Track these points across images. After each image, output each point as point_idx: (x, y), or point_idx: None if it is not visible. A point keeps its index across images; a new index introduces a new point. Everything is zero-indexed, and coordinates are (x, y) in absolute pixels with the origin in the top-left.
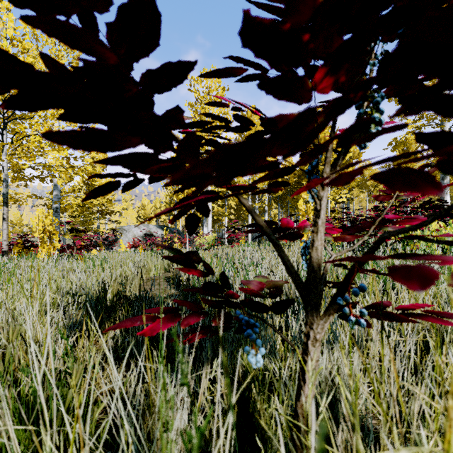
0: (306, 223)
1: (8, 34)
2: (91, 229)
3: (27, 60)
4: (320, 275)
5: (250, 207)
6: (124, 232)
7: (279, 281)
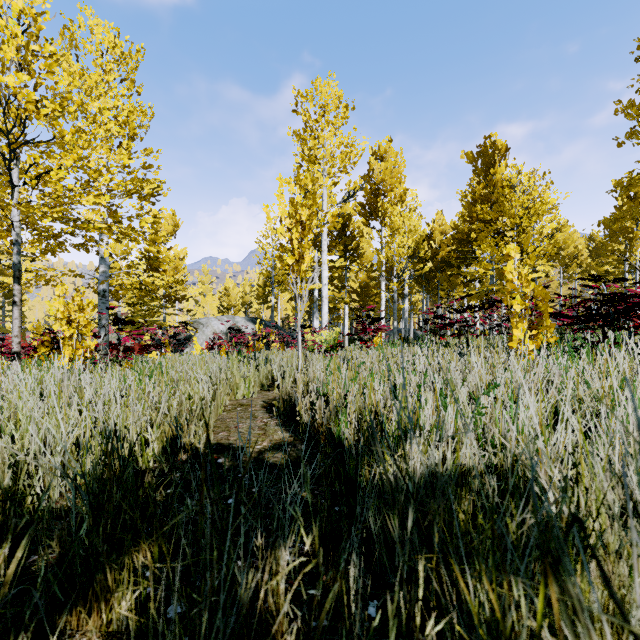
0: None
1: (15, 6)
2: (154, 322)
3: (45, 50)
4: None
5: None
6: (200, 327)
7: None
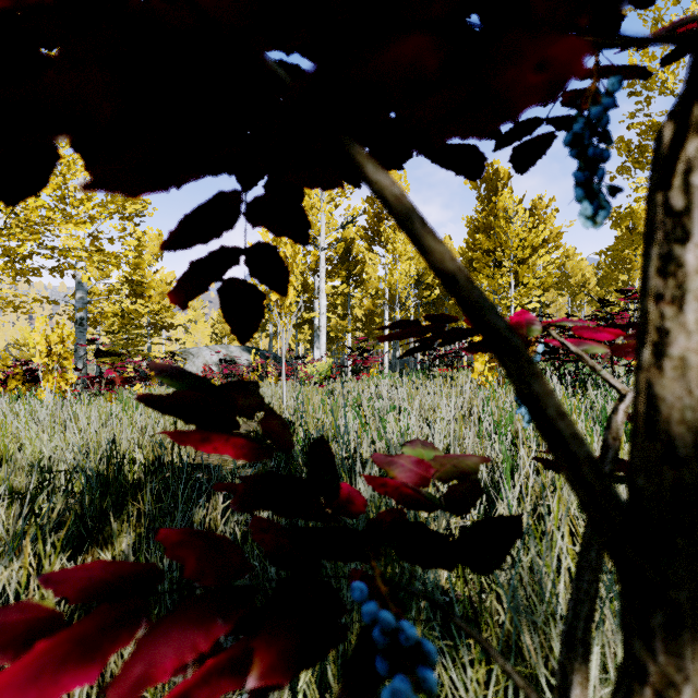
0: (529, 315)
1: None
2: (138, 353)
3: None
4: (697, 476)
5: (406, 202)
6: (190, 357)
7: (467, 457)
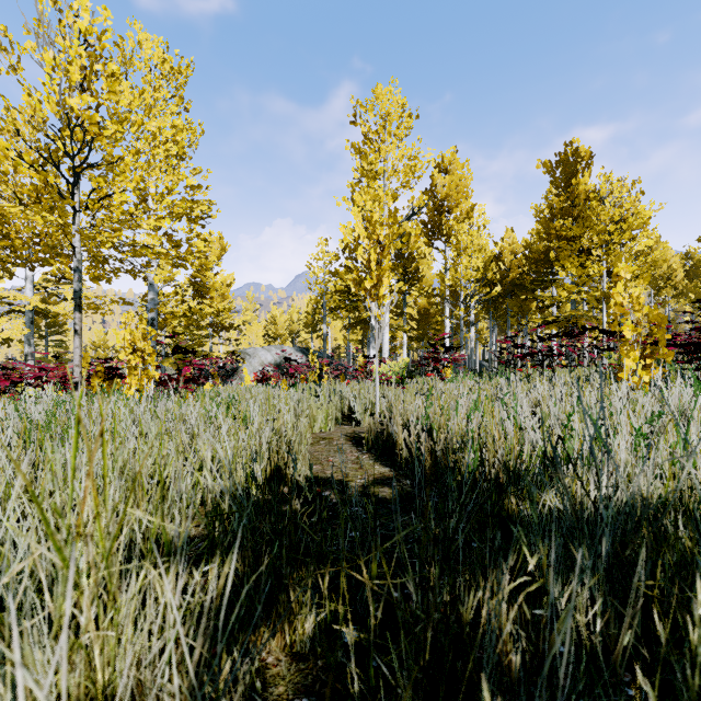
0: None
1: (80, 26)
2: (201, 353)
3: (108, 70)
4: None
5: None
6: (247, 358)
7: None
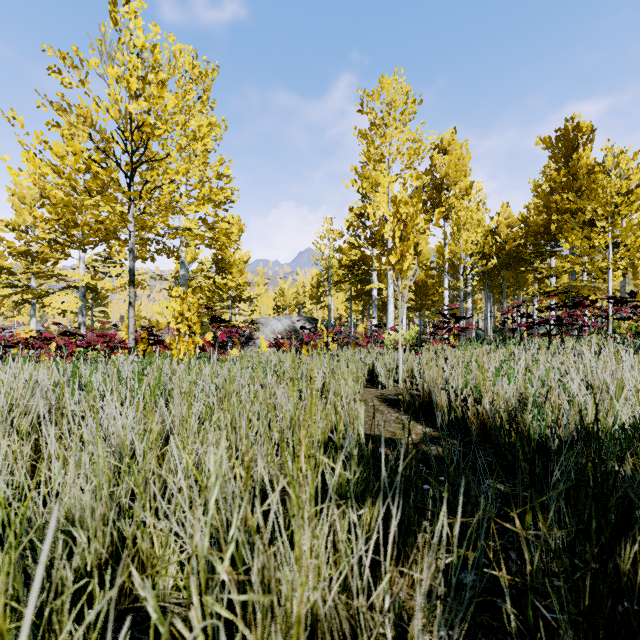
0: None
1: (138, 42)
2: None
3: (159, 78)
4: None
5: None
6: (260, 326)
7: None
